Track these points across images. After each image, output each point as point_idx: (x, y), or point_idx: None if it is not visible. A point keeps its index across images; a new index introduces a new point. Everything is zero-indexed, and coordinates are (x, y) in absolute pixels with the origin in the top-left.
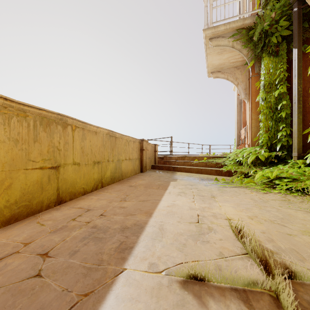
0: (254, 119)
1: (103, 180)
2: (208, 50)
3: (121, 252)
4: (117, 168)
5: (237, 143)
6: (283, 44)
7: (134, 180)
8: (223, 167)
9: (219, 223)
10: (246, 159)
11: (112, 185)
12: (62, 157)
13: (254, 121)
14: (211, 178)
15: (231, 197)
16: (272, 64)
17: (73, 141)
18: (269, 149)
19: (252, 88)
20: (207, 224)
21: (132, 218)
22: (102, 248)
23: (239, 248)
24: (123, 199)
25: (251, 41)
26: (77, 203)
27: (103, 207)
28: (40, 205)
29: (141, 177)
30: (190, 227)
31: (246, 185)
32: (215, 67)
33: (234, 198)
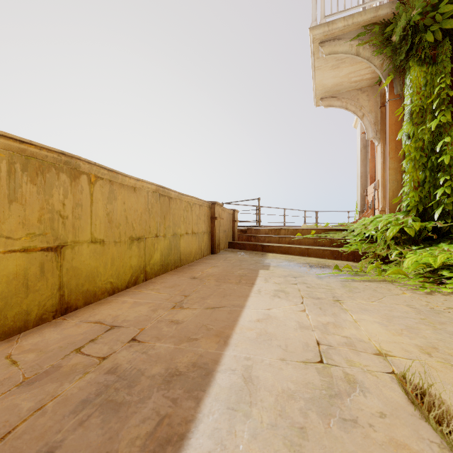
0: (393, 169)
1: (148, 268)
2: (316, 62)
3: (156, 452)
4: (173, 248)
5: (361, 208)
6: (444, 43)
7: (200, 267)
8: (344, 246)
9: (365, 365)
10: (381, 233)
11: (162, 276)
12: (70, 229)
13: (393, 172)
14: (325, 265)
15: (371, 302)
16: (425, 78)
17: (91, 202)
18: (419, 217)
19: (390, 119)
20: (341, 368)
21: (191, 349)
22: (115, 438)
23: (434, 447)
24: (177, 304)
25: (388, 44)
26: (96, 312)
27: (141, 320)
28: (24, 318)
29: (211, 262)
30: (308, 376)
31: (390, 278)
32: (327, 90)
33: (376, 303)
